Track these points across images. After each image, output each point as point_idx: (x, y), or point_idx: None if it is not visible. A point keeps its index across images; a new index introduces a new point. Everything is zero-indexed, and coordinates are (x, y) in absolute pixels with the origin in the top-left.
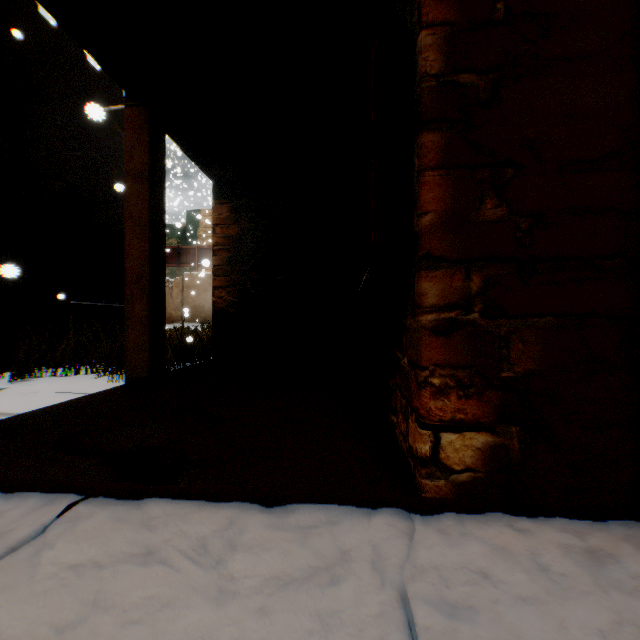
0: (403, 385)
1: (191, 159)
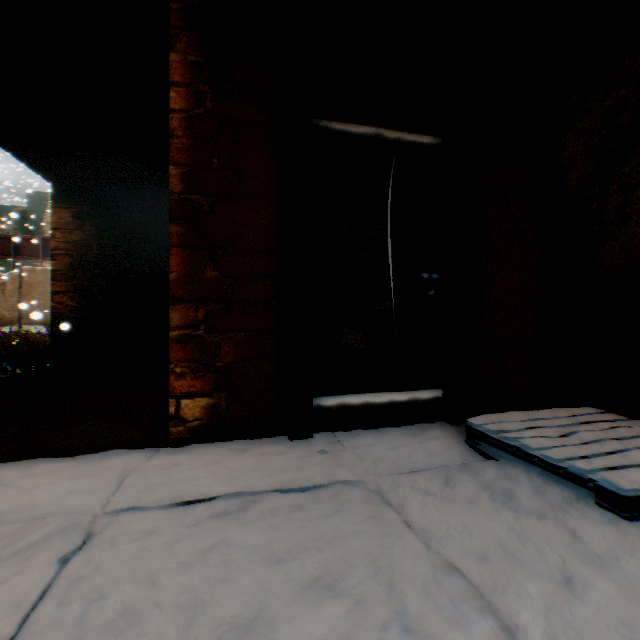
0: None
1: (23, 162)
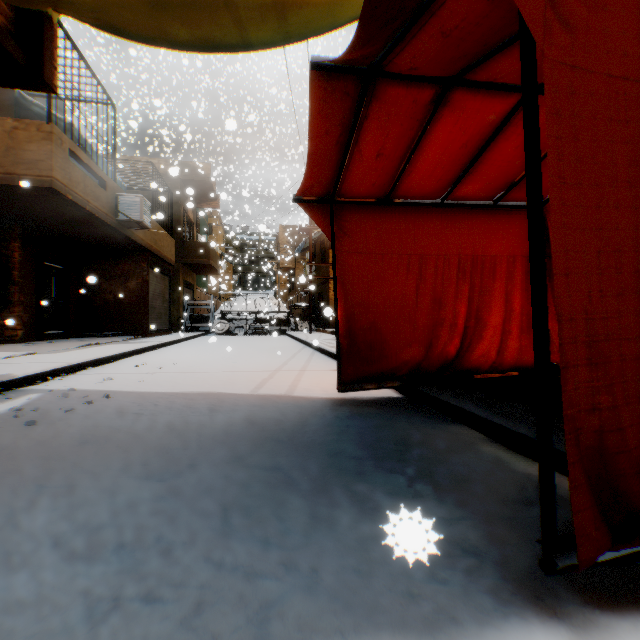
0: (1, 327)
1: None
